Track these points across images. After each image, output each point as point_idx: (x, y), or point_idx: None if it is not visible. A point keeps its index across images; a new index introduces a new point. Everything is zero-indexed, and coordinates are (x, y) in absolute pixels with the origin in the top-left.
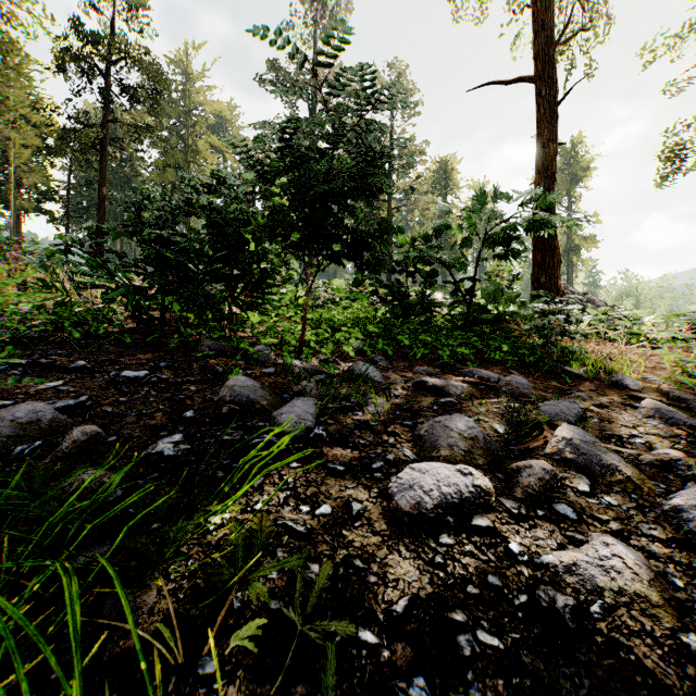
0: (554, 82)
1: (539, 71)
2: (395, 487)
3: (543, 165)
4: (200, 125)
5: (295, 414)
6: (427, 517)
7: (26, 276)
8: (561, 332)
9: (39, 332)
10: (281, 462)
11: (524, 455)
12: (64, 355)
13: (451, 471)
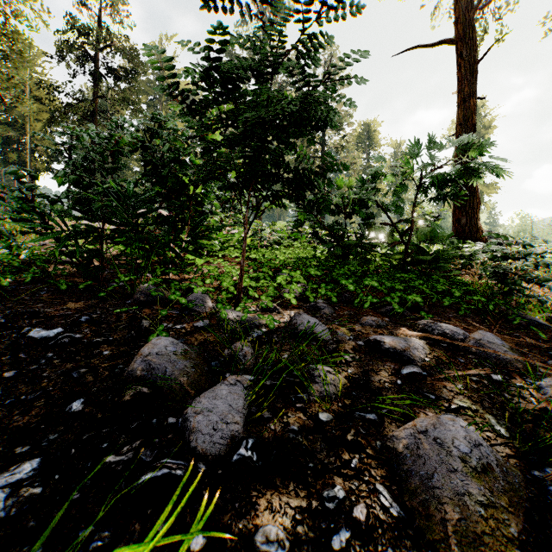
0: (473, 43)
1: (460, 34)
2: None
3: (463, 118)
4: None
5: (215, 414)
6: None
7: None
8: (529, 279)
9: None
10: None
11: None
12: None
13: None
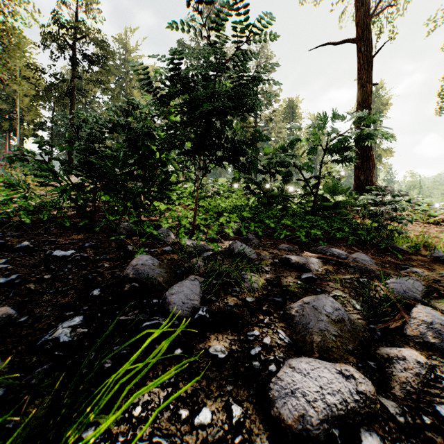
0: (369, 42)
1: (359, 35)
2: (275, 391)
3: (362, 99)
4: (135, 80)
5: (183, 295)
6: (313, 433)
7: (7, 178)
8: (393, 218)
9: (3, 218)
10: (153, 383)
11: (386, 335)
12: (17, 236)
13: (333, 373)
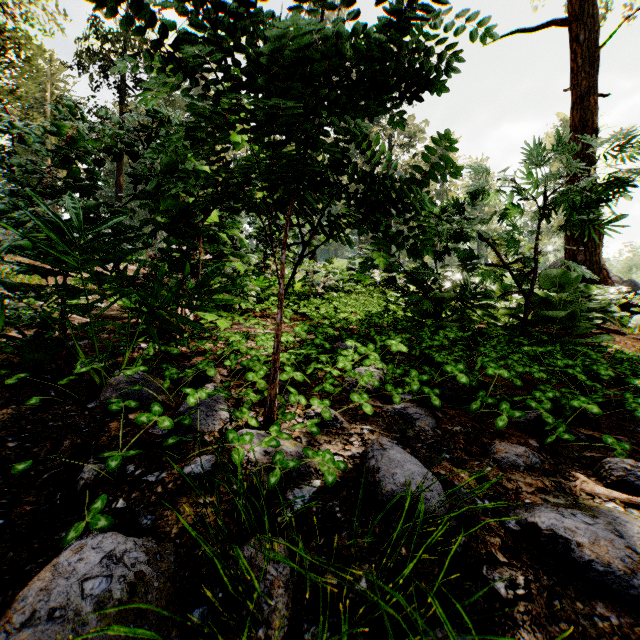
0: (593, 23)
1: (575, 12)
2: None
3: (580, 122)
4: None
5: None
6: None
7: None
8: None
9: None
10: None
11: None
12: None
13: None
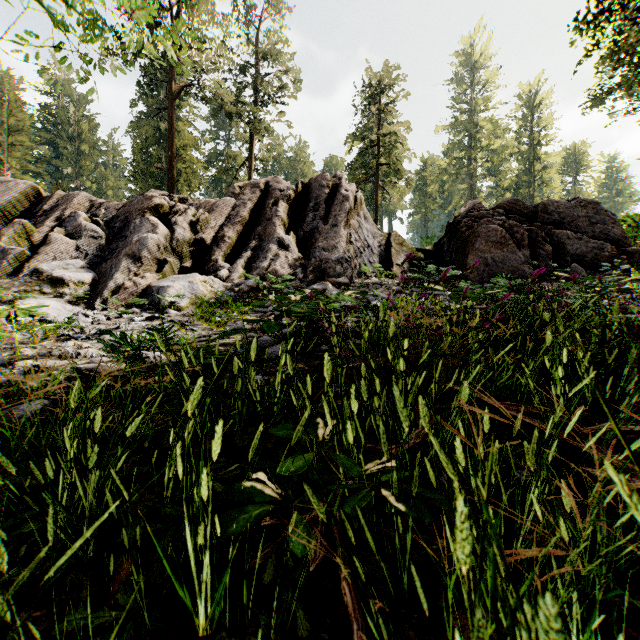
0: None
1: None
2: None
3: None
4: None
5: None
6: None
7: None
8: None
9: None
10: None
11: None
12: None
13: None
